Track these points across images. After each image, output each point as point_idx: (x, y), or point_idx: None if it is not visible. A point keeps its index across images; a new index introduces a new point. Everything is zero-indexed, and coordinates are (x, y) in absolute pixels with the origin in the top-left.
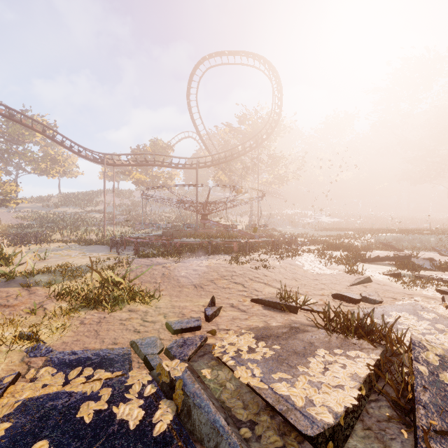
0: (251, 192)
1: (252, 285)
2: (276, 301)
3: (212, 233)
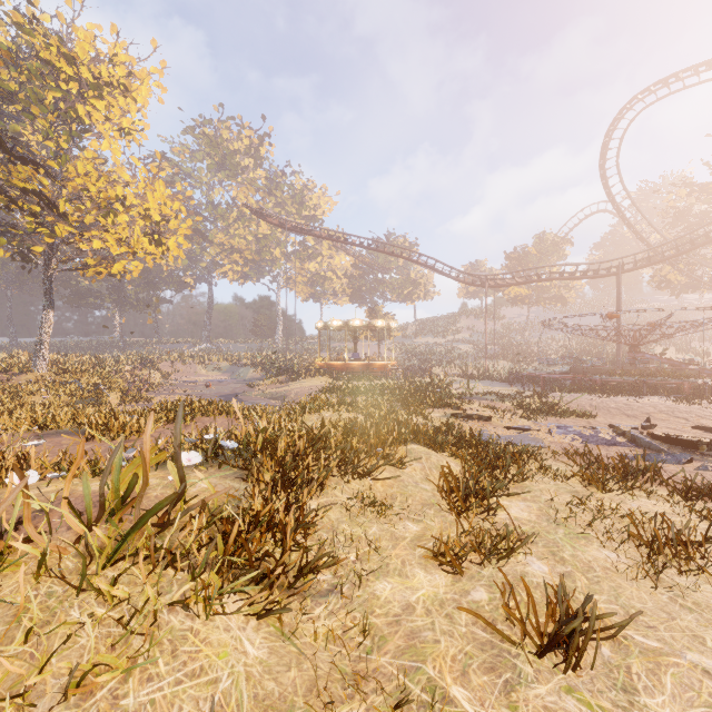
0: None
1: (698, 421)
2: None
3: (648, 371)
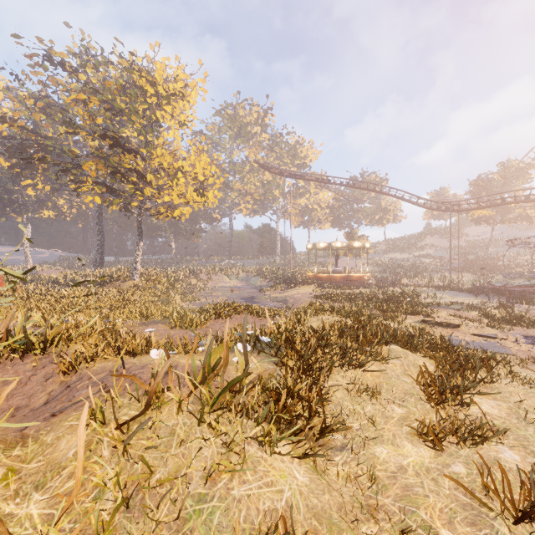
0: None
1: None
2: None
3: None
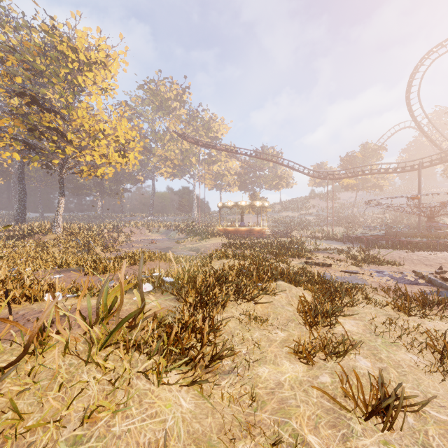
0: None
1: None
2: None
3: (440, 234)
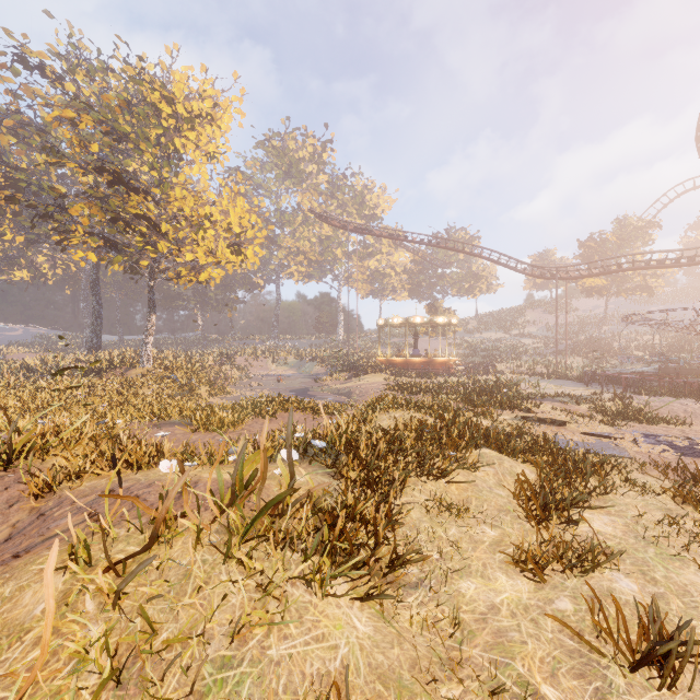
0: None
1: None
2: None
3: None
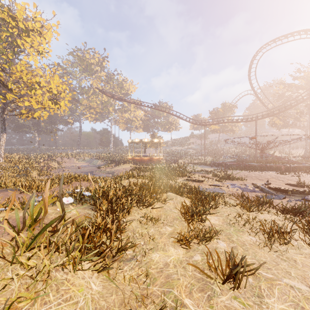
0: (306, 130)
1: (287, 181)
2: (296, 184)
3: (267, 161)
